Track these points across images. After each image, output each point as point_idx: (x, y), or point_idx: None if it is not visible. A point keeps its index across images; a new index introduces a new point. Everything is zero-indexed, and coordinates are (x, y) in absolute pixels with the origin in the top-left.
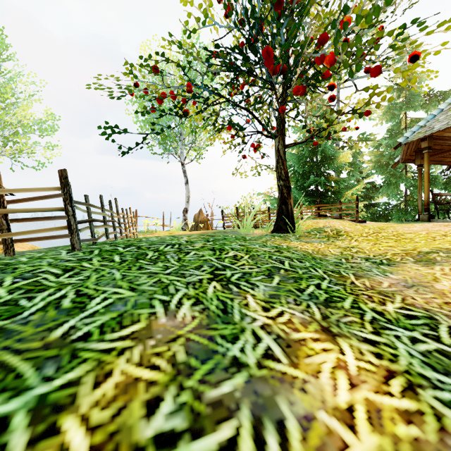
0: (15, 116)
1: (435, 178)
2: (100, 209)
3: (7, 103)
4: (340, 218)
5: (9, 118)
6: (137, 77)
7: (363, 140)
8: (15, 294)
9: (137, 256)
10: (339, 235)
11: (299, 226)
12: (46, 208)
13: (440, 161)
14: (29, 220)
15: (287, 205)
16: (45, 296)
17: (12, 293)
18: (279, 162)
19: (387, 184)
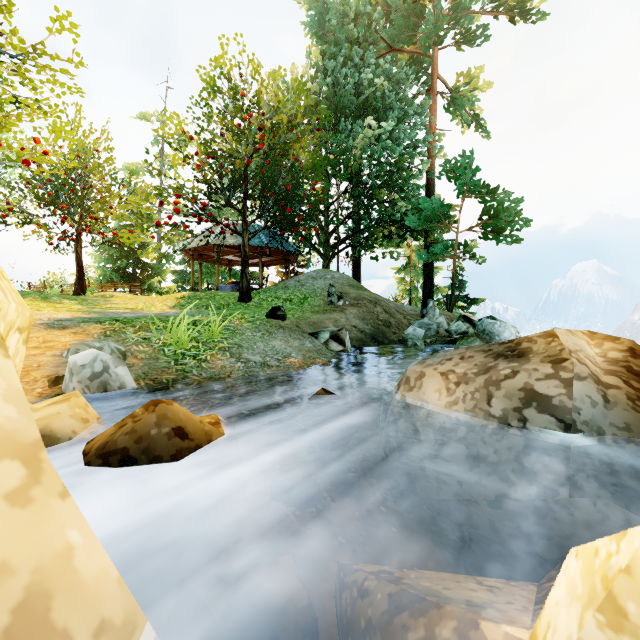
0: None
1: (238, 273)
2: None
3: None
4: (130, 293)
5: None
6: None
7: (180, 235)
8: None
9: None
10: (111, 297)
11: (89, 292)
12: None
13: (219, 262)
14: None
15: (83, 281)
16: None
17: None
18: (77, 257)
19: (203, 273)
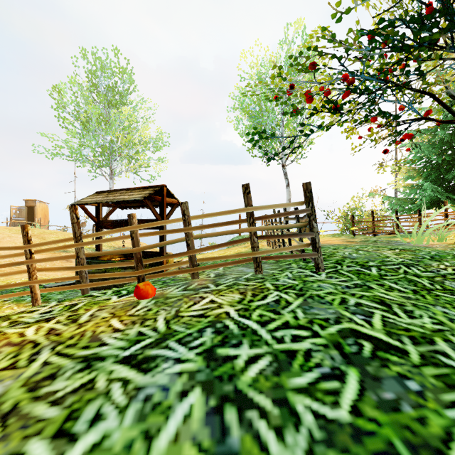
0: (139, 138)
1: None
2: (284, 220)
3: (132, 127)
4: None
5: (135, 139)
6: (285, 79)
7: None
8: (407, 343)
9: (413, 284)
10: None
11: None
12: (290, 225)
13: None
14: (274, 238)
15: None
16: (454, 352)
17: (401, 341)
18: None
19: None
